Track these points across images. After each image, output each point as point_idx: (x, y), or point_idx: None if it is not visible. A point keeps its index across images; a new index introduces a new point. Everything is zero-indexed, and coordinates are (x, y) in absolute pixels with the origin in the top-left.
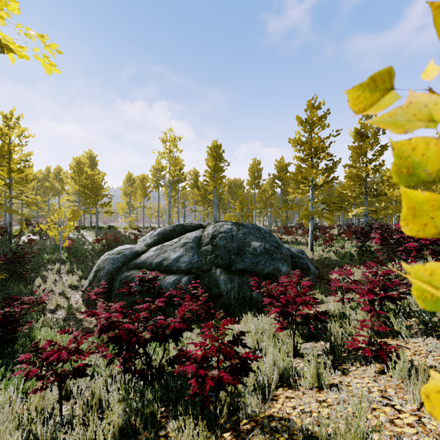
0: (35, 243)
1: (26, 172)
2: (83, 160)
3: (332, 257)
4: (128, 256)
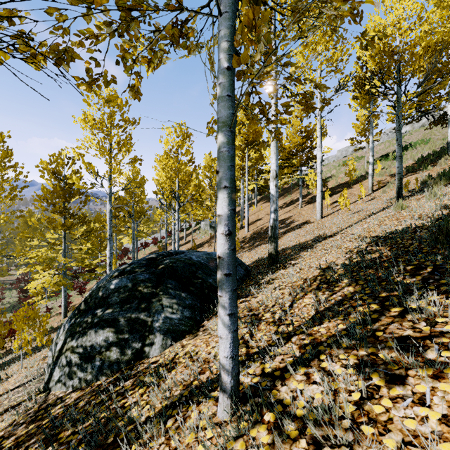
0: None
1: None
2: None
3: (2, 307)
4: None
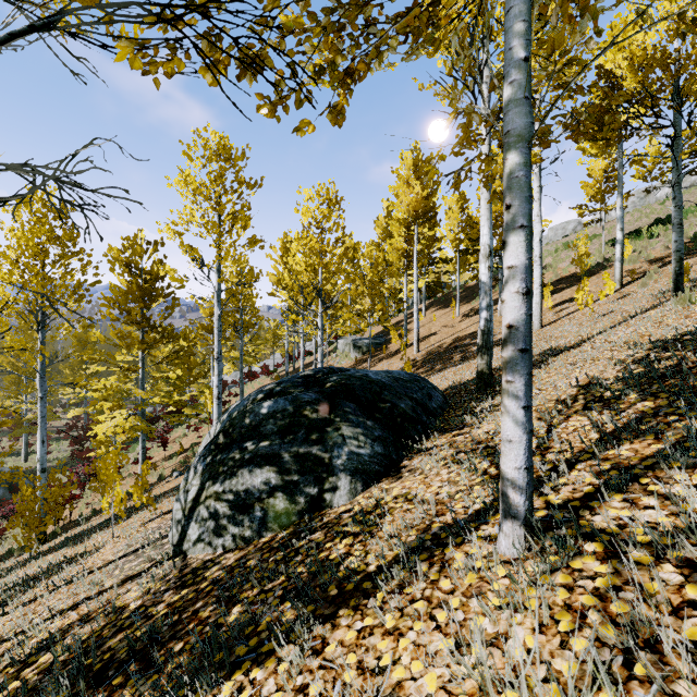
0: None
1: None
2: None
3: (48, 464)
4: None
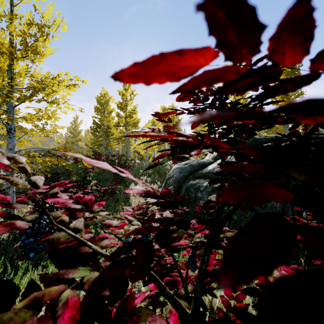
0: (138, 164)
1: (134, 117)
2: (167, 107)
3: None
4: (195, 167)
